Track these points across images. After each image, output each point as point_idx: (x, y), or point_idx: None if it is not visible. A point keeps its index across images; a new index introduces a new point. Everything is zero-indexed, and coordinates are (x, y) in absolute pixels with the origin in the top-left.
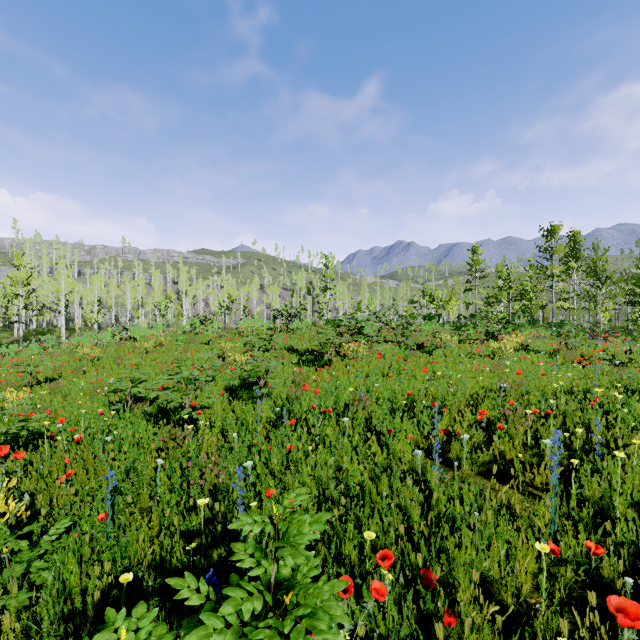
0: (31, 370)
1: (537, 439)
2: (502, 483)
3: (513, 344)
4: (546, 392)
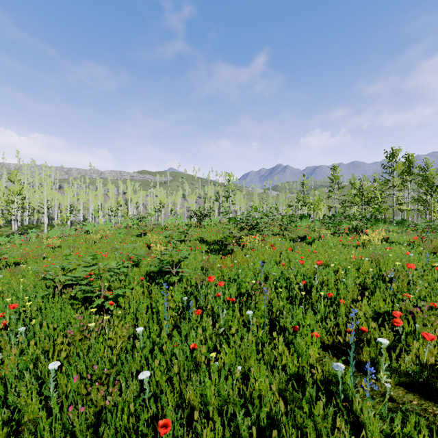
0: None
1: None
2: (432, 401)
3: (380, 237)
4: (432, 283)
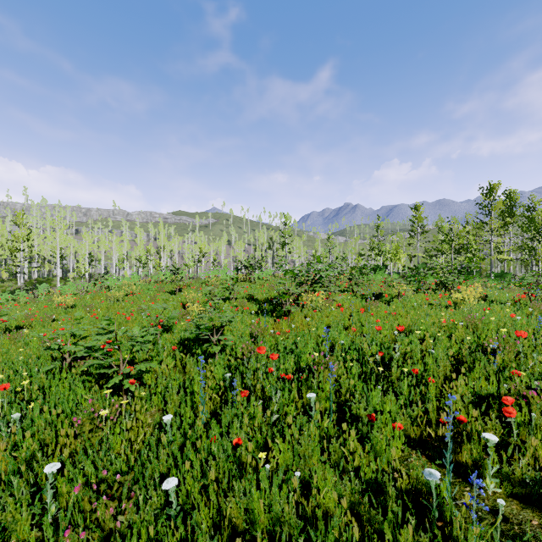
0: None
1: None
2: None
3: (477, 295)
4: None
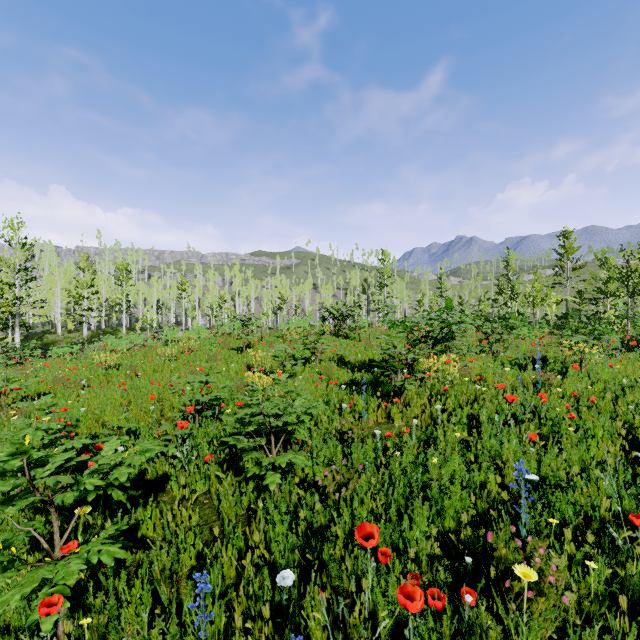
0: (2, 387)
1: None
2: None
3: None
4: None
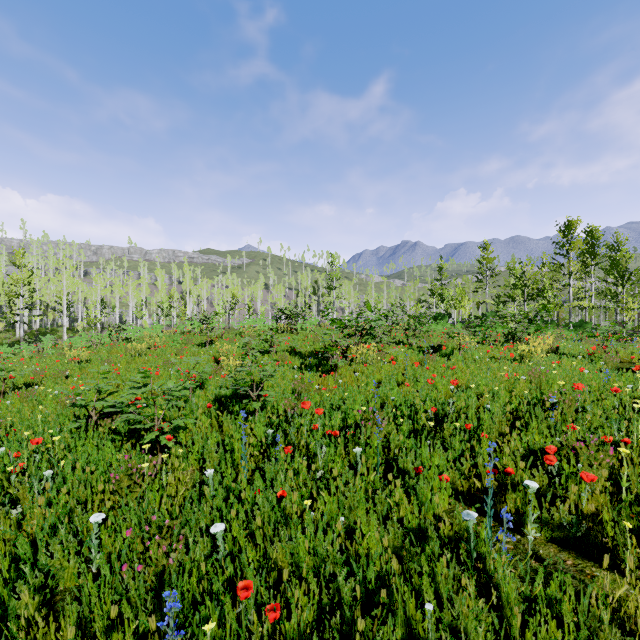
0: (3, 375)
1: (615, 479)
2: (592, 560)
3: (545, 347)
4: (609, 410)
